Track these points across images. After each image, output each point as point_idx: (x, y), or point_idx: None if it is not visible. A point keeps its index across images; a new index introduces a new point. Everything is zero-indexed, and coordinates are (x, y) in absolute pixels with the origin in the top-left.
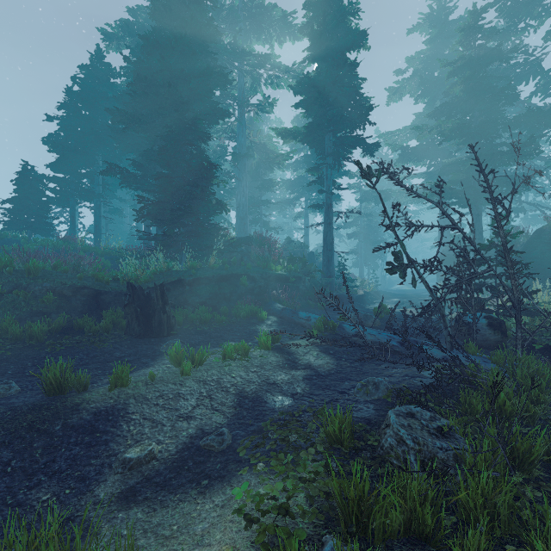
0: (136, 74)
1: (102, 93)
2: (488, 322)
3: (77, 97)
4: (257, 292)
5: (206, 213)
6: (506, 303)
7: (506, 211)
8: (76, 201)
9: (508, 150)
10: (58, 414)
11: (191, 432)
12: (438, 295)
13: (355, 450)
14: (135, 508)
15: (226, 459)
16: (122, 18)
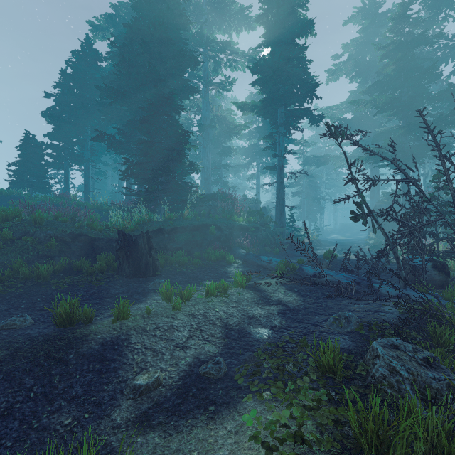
0: (121, 57)
1: (91, 74)
2: (433, 264)
3: (70, 78)
4: (223, 239)
5: (180, 173)
6: (454, 247)
7: (454, 166)
8: (69, 165)
9: (434, 119)
10: (70, 344)
11: (189, 361)
12: (370, 243)
13: (347, 379)
14: (151, 433)
15: (226, 386)
16: (106, 12)
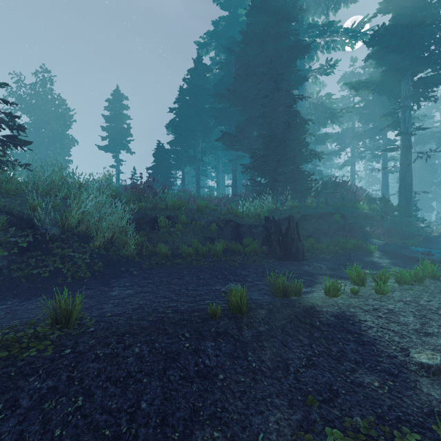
0: (236, 62)
1: (202, 86)
2: None
3: (186, 92)
4: (348, 228)
5: (297, 163)
6: None
7: None
8: (184, 165)
9: None
10: (307, 312)
11: None
12: None
13: None
14: None
15: None
16: (208, 30)
